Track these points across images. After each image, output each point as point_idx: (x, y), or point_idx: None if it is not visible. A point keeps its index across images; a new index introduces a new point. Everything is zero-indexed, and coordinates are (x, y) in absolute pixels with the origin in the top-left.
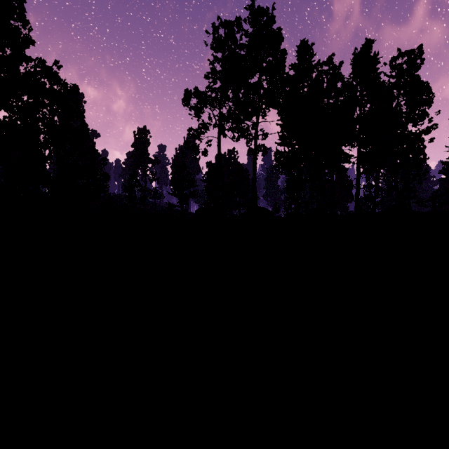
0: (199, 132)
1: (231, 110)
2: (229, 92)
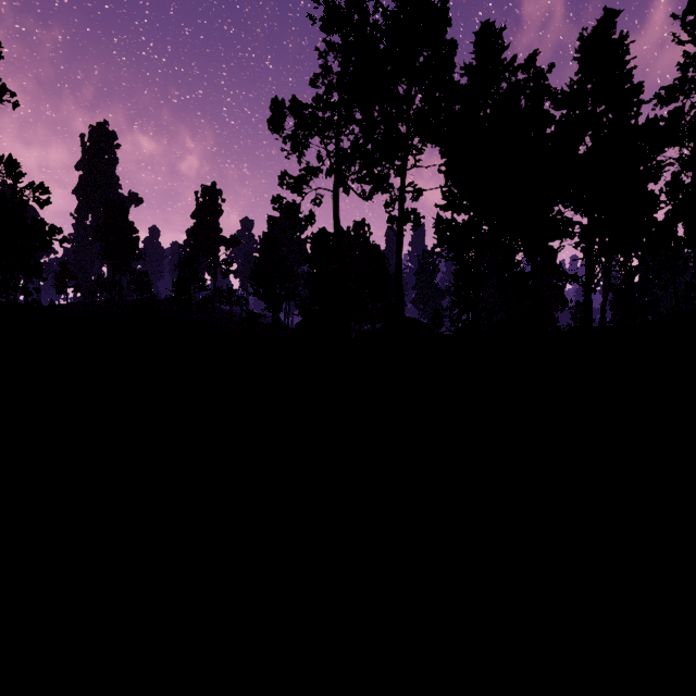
0: (300, 181)
1: (357, 142)
2: (353, 107)
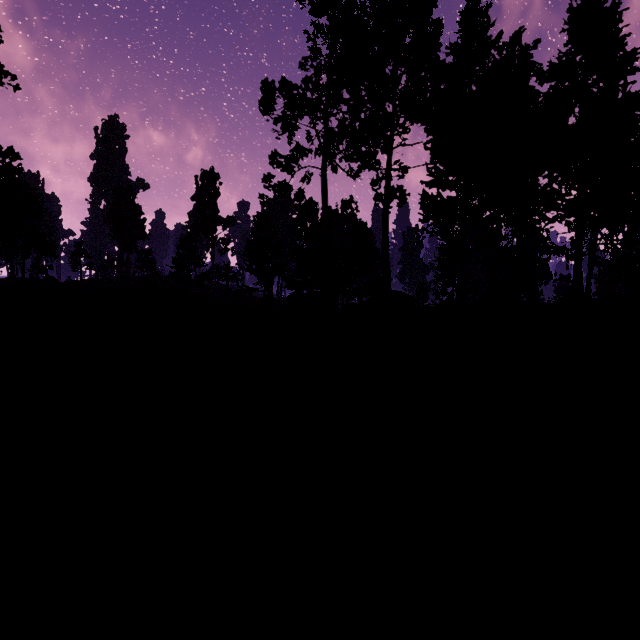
0: (289, 160)
1: (345, 121)
2: (341, 86)
